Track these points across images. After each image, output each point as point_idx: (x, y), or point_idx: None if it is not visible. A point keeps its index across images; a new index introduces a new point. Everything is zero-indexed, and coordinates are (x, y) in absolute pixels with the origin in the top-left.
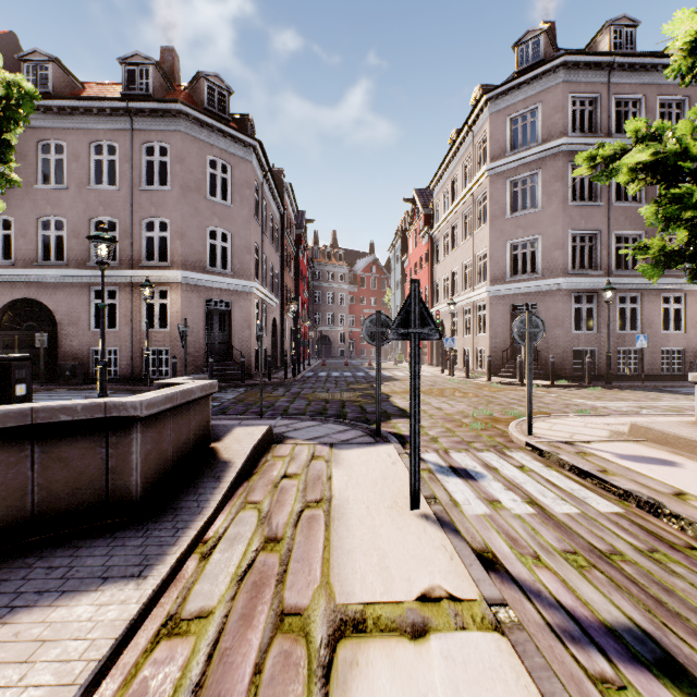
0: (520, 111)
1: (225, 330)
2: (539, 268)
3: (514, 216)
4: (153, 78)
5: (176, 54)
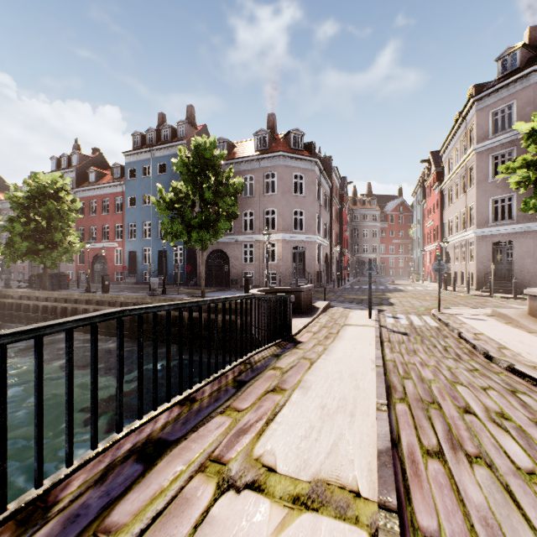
0: (499, 107)
1: (301, 262)
2: (514, 216)
3: (494, 180)
4: (268, 140)
5: (275, 116)
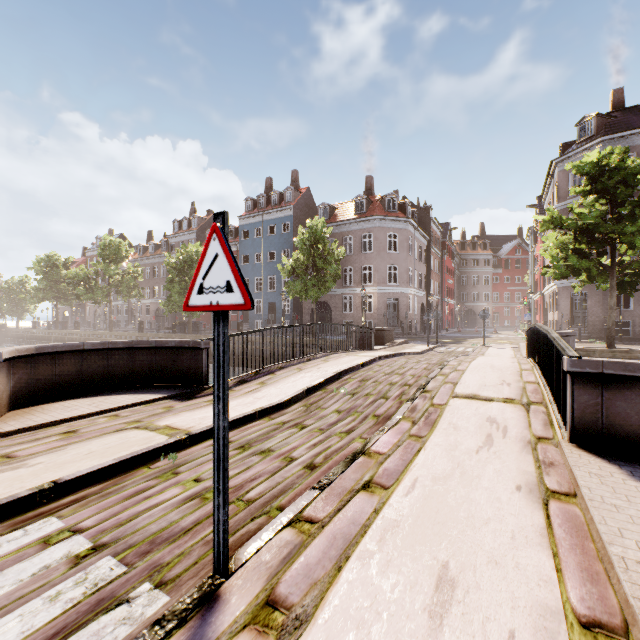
0: None
1: (395, 311)
2: None
3: None
4: (365, 204)
5: (372, 177)
